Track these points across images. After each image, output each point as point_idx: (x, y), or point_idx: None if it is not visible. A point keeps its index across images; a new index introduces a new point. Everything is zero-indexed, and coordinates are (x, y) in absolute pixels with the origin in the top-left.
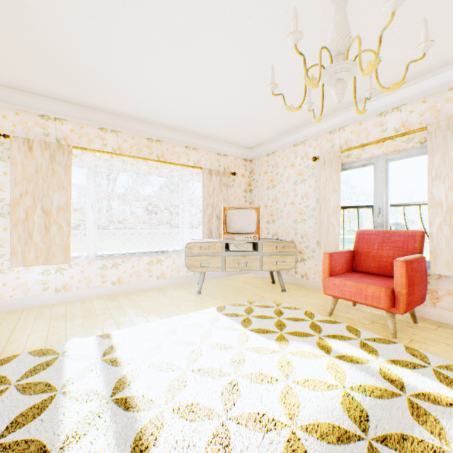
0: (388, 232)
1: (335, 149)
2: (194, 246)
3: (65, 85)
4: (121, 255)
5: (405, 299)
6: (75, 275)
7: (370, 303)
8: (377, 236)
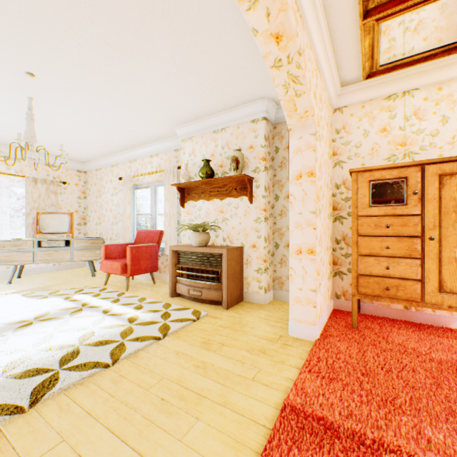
0: (149, 231)
1: (132, 174)
2: (4, 244)
3: None
4: None
5: (131, 267)
6: None
7: (116, 272)
8: (145, 234)
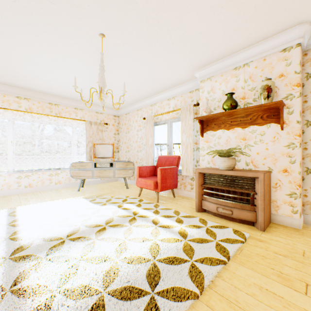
0: (168, 156)
1: (153, 114)
2: (75, 165)
3: None
4: (31, 170)
5: (160, 185)
6: None
7: (149, 188)
8: (165, 158)
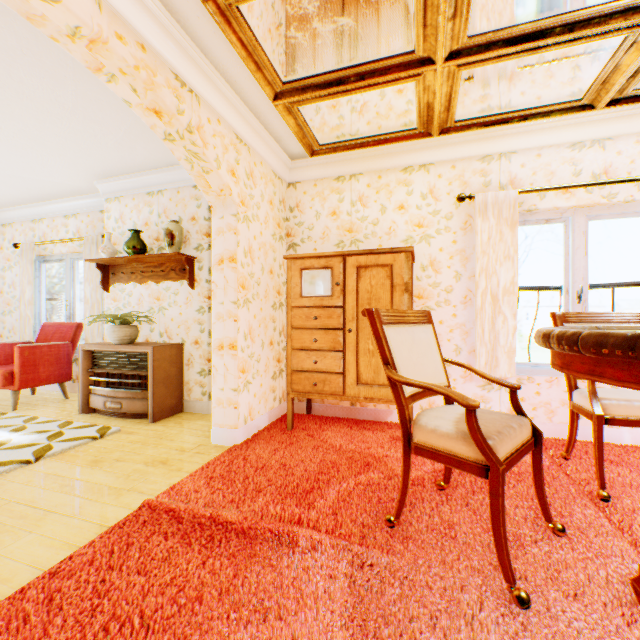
0: (61, 324)
1: (37, 240)
2: None
3: None
4: None
5: (21, 377)
6: None
7: None
8: (54, 328)
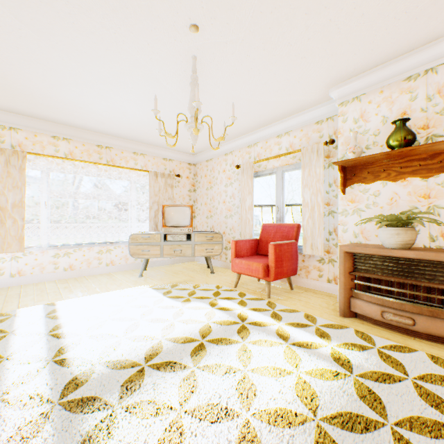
0: (280, 225)
1: (251, 160)
2: (137, 237)
3: (19, 103)
4: (73, 245)
5: (274, 270)
6: (29, 262)
7: (254, 275)
8: (273, 228)
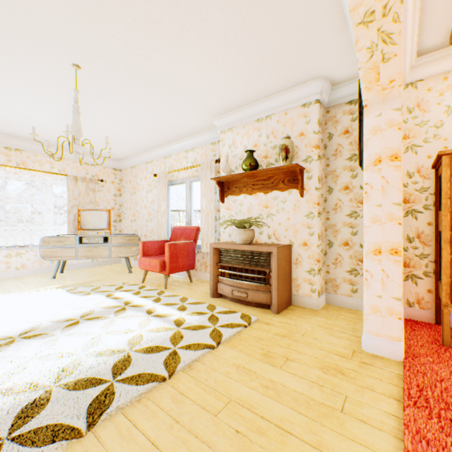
0: (185, 228)
1: (167, 170)
2: (49, 240)
3: None
4: None
5: (169, 265)
6: None
7: (154, 270)
8: (181, 230)
